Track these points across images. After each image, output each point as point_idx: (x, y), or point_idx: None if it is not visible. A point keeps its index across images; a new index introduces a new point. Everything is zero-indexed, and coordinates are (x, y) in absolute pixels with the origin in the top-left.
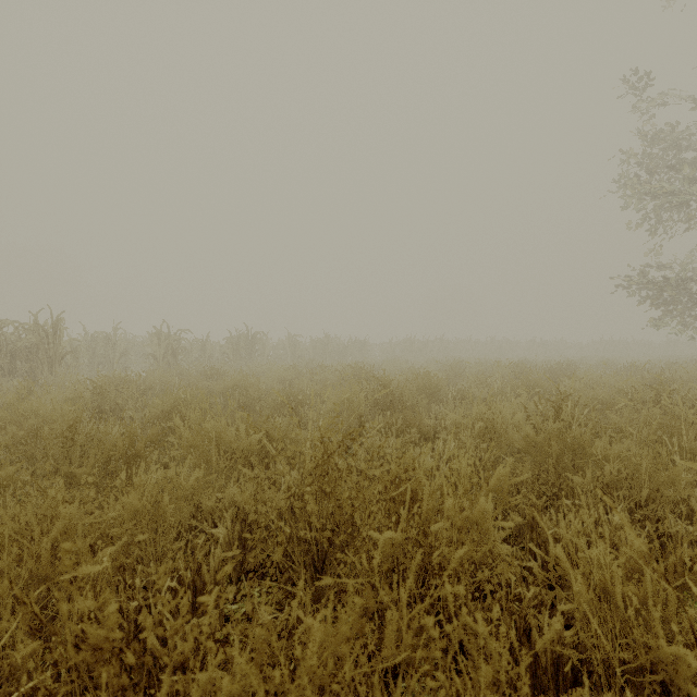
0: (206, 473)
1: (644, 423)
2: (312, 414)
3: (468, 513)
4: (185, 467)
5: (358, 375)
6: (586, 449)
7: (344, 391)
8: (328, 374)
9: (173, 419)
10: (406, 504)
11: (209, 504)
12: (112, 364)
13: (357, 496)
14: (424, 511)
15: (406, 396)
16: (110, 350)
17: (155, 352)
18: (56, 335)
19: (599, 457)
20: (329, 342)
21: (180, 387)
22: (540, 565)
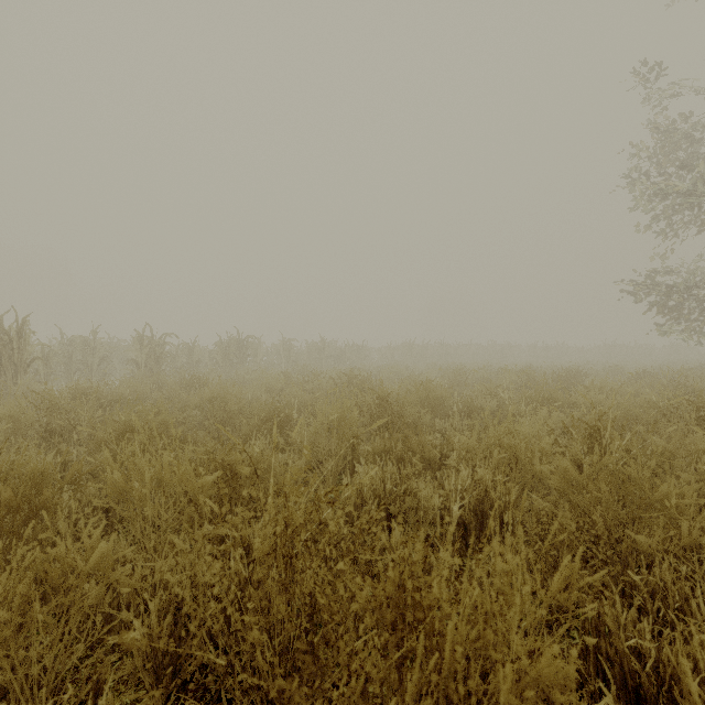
0: (143, 526)
1: (699, 449)
2: (295, 435)
3: (525, 663)
4: (97, 531)
5: (354, 383)
6: (646, 493)
7: (334, 407)
8: (321, 382)
9: (124, 444)
10: (416, 665)
11: (124, 591)
12: (91, 370)
13: (331, 619)
14: (446, 660)
15: (407, 411)
16: (88, 355)
17: (136, 357)
18: (21, 340)
19: (674, 511)
20: (325, 347)
21: (155, 397)
22: (615, 695)
